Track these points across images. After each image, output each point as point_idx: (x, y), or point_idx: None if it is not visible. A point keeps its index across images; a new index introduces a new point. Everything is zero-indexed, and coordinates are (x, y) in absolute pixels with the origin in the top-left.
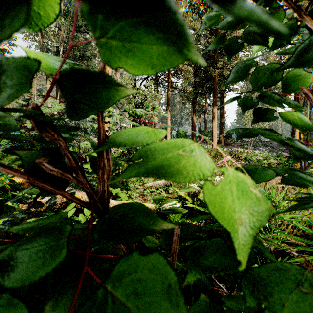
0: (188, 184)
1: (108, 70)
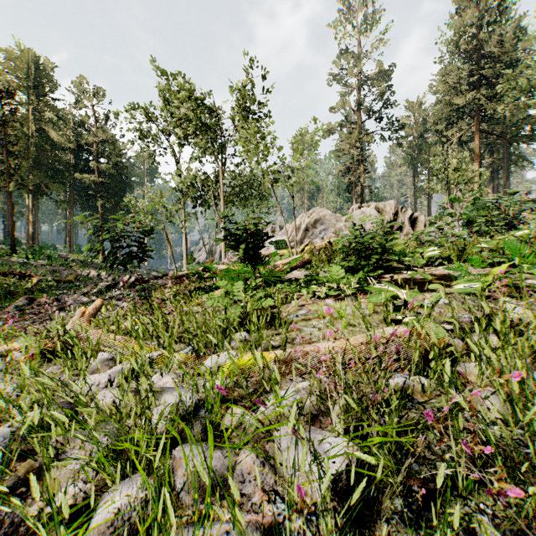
0: None
1: None
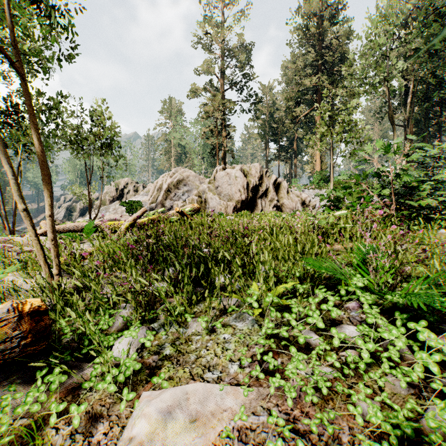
0: None
1: None
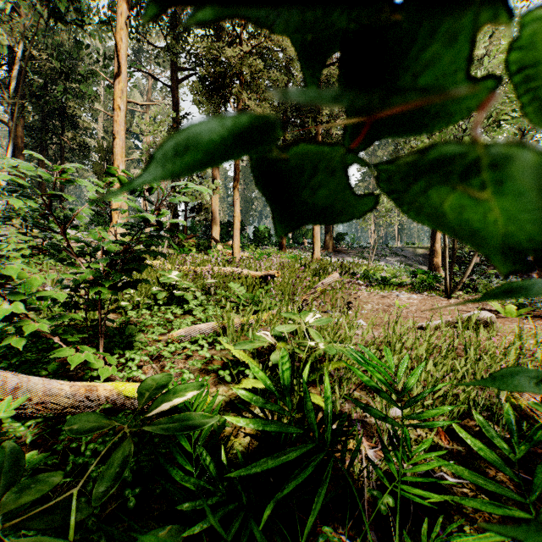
0: (252, 333)
1: (120, 105)
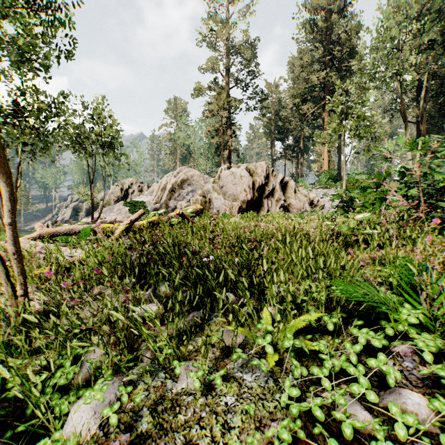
0: None
1: None
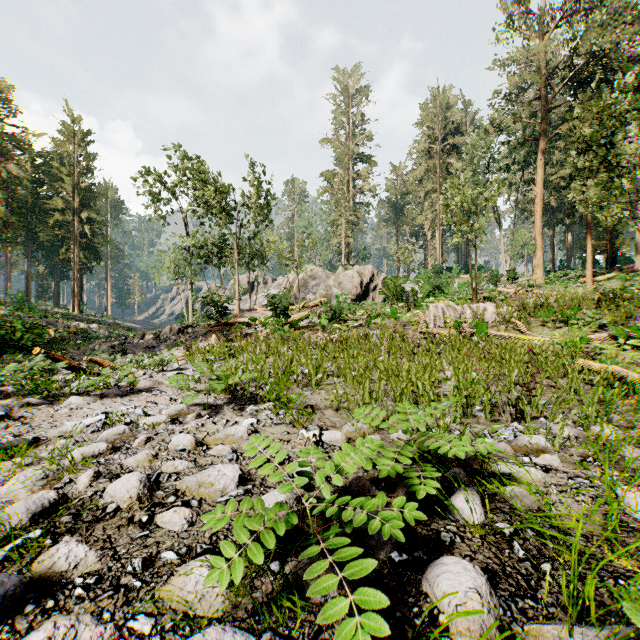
0: None
1: (537, 209)
